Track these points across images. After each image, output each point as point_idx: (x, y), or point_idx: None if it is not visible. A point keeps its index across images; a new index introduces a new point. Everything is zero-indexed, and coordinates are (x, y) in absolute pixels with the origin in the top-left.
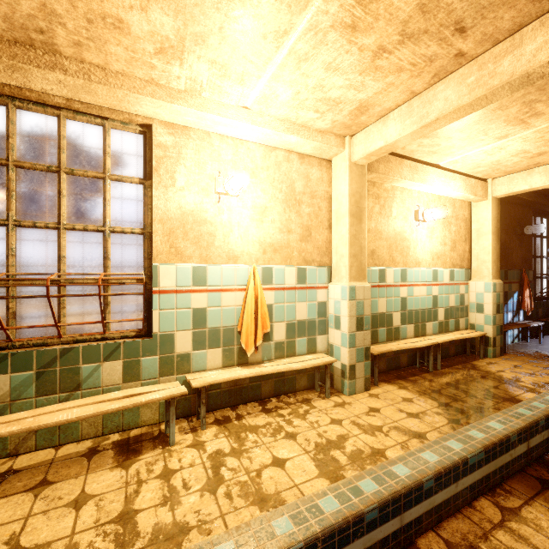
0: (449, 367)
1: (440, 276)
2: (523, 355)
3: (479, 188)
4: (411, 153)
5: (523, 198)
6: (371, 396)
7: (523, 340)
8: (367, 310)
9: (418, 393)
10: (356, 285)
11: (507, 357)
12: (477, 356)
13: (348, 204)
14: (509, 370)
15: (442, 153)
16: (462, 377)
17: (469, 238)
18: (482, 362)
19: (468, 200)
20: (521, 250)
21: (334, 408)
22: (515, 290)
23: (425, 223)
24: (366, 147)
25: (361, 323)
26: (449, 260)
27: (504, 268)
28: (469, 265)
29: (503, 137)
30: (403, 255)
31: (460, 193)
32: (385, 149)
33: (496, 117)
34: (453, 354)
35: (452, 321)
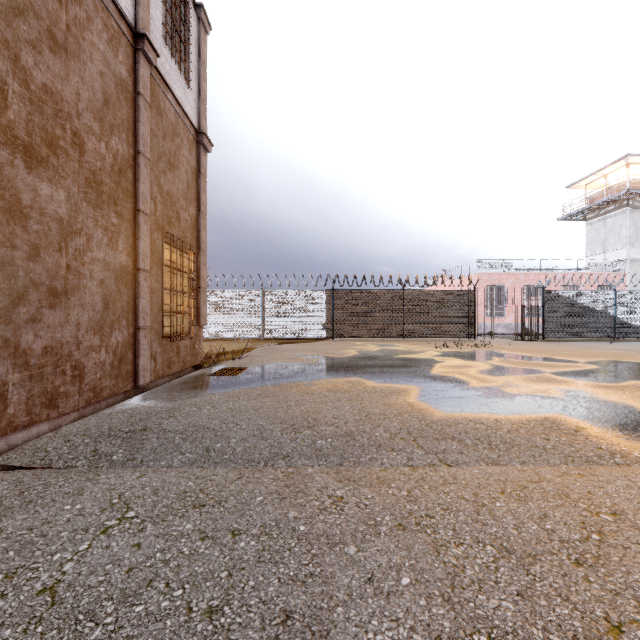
0: None
1: None
2: None
3: None
4: None
5: None
6: None
7: None
8: None
9: None
10: None
11: None
12: None
13: None
14: None
15: None
16: None
17: None
18: None
19: None
20: None
21: None
22: None
23: None
24: None
25: None
26: None
27: None
28: None
29: None
30: None
31: None
32: None
33: None
34: None
35: None
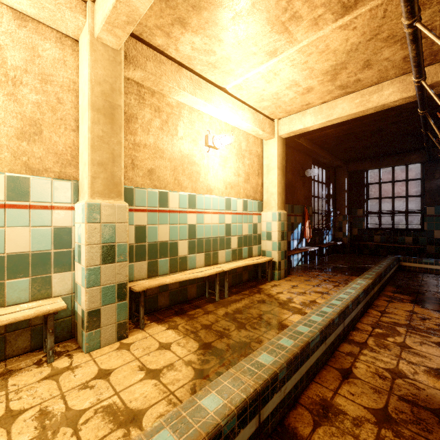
0: (237, 294)
1: (233, 205)
2: (302, 275)
3: (266, 125)
4: (190, 63)
5: (304, 145)
6: (119, 348)
7: (305, 262)
8: (122, 237)
9: (185, 332)
10: (102, 202)
11: (289, 278)
12: (266, 279)
13: (89, 93)
14: (287, 291)
15: (223, 70)
16: (244, 303)
17: (262, 173)
18: (268, 285)
19: (259, 136)
20: (304, 189)
21: (37, 384)
22: (300, 222)
23: (217, 151)
24: (103, 11)
25: (111, 253)
26: (242, 191)
27: (291, 203)
28: (262, 197)
29: (273, 54)
30: (192, 180)
31: (248, 124)
32: (124, 13)
33: (257, 9)
34: (246, 280)
35: (246, 248)
